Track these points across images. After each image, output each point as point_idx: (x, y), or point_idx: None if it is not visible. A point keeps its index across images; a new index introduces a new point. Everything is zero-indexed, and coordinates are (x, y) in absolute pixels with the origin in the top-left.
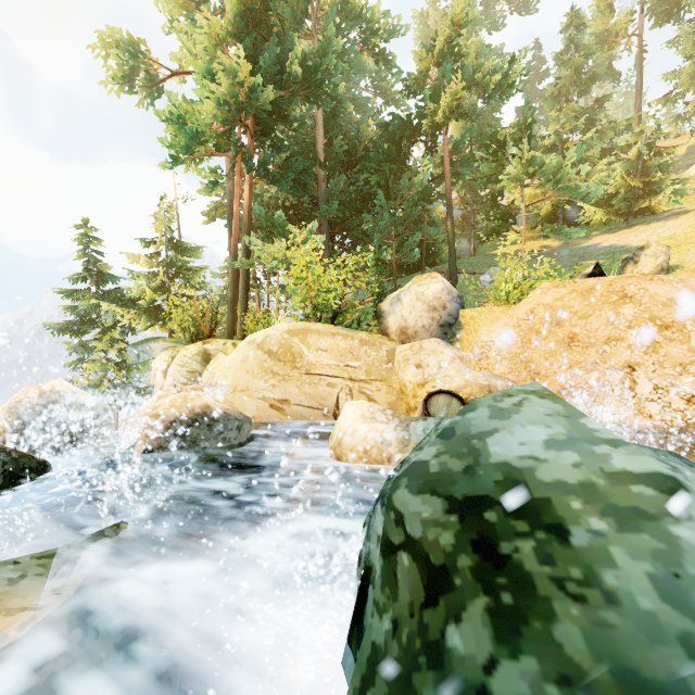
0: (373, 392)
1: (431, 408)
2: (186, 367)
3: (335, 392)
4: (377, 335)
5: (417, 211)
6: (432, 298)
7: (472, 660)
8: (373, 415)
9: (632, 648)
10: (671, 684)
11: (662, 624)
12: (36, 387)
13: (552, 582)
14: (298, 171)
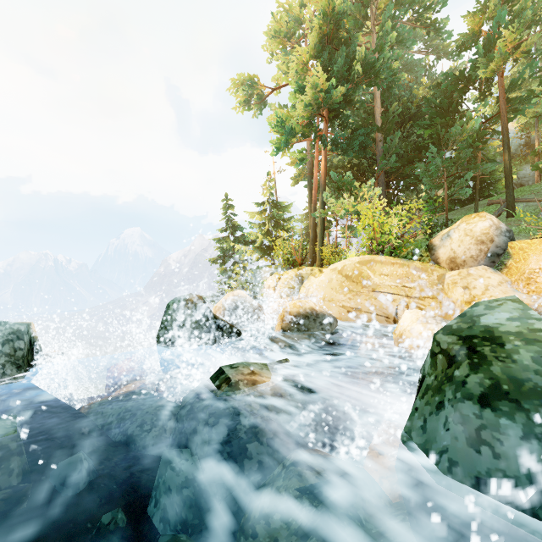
0: (425, 306)
1: None
2: (288, 285)
3: (394, 305)
4: (429, 263)
5: (469, 152)
6: (480, 233)
7: (461, 376)
8: (425, 319)
9: (516, 372)
10: (526, 379)
11: (529, 367)
12: (231, 293)
13: (493, 357)
14: (360, 140)
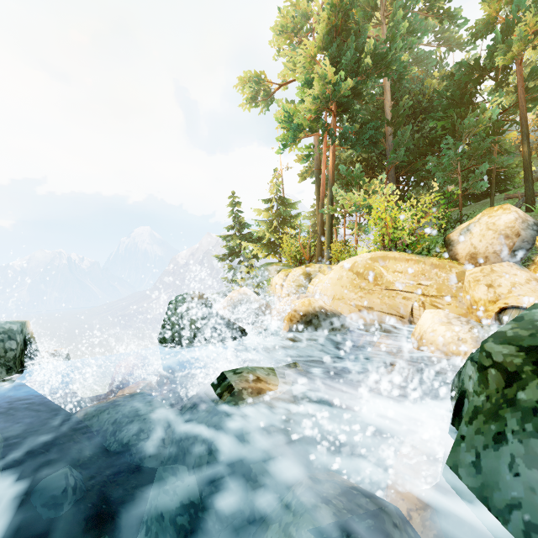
0: (443, 306)
1: (504, 320)
2: (295, 282)
3: (409, 304)
4: (446, 260)
5: (485, 144)
6: (504, 227)
7: (530, 400)
8: (448, 320)
9: None
10: None
11: None
12: (237, 291)
13: None
14: (370, 134)
